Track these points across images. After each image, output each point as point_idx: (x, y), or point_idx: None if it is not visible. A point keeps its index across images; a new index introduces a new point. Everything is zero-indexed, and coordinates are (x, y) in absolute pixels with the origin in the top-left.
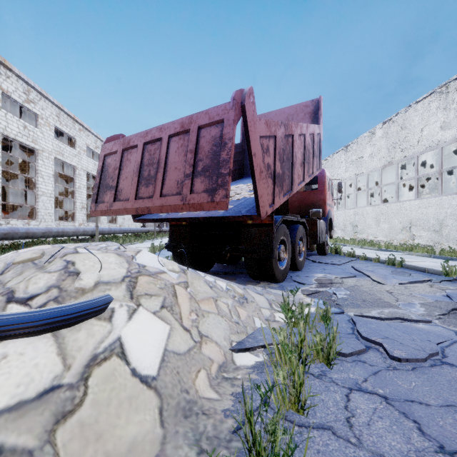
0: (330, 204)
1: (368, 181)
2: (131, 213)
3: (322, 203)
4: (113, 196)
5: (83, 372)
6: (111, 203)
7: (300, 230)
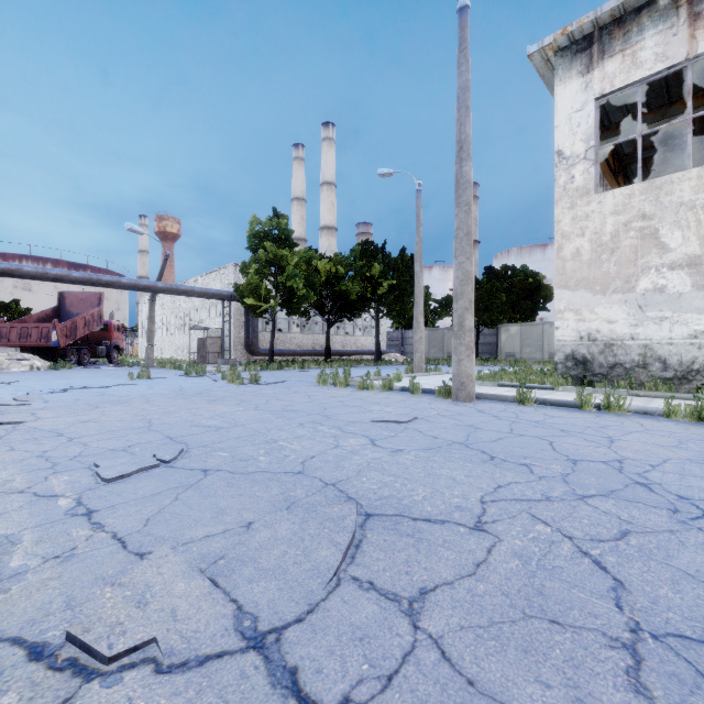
0: (118, 338)
1: (167, 320)
2: (18, 346)
3: (110, 338)
4: (8, 341)
5: (33, 364)
6: (7, 343)
7: (85, 351)
